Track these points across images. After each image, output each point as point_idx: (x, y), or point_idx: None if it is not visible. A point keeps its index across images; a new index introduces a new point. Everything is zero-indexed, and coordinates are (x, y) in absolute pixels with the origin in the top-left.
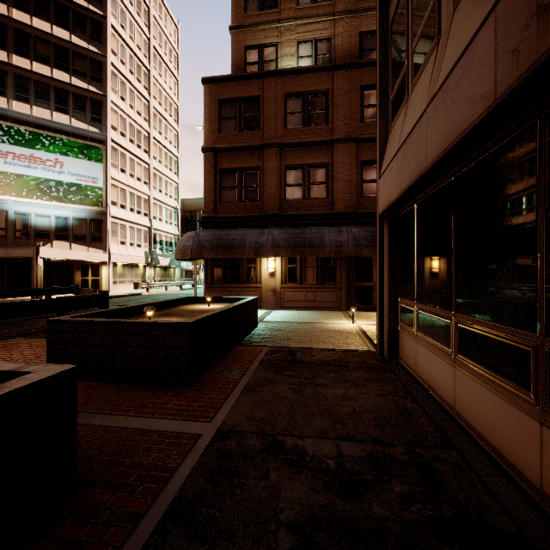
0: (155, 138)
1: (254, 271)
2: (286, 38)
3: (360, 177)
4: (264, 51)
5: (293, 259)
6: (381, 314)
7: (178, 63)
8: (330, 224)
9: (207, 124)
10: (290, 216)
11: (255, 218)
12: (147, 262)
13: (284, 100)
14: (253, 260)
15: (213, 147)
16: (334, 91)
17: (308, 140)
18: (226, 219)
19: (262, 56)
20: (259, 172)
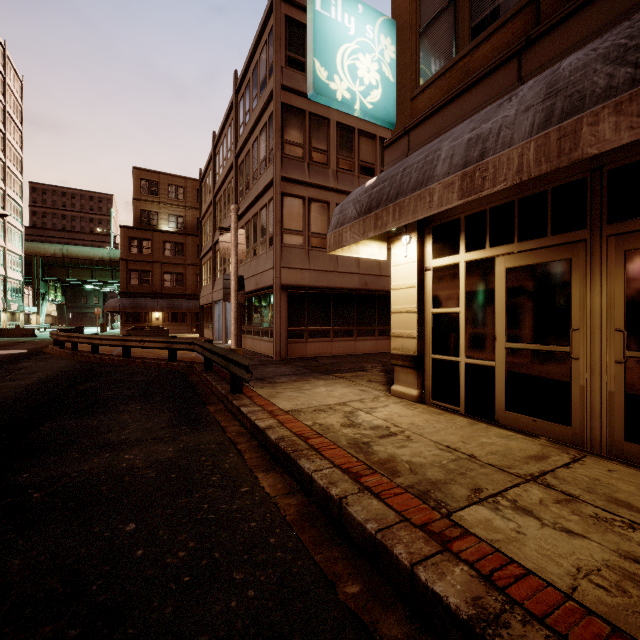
0: (7, 194)
1: (148, 318)
2: (163, 211)
3: (197, 280)
4: (151, 214)
5: (168, 312)
6: (200, 328)
7: (22, 116)
8: (185, 298)
9: (122, 247)
10: (167, 294)
11: (150, 294)
12: (4, 308)
13: (164, 243)
14: (148, 312)
15: (126, 259)
16: (187, 244)
17: (175, 262)
18: (134, 293)
19: (150, 216)
20: (151, 273)
